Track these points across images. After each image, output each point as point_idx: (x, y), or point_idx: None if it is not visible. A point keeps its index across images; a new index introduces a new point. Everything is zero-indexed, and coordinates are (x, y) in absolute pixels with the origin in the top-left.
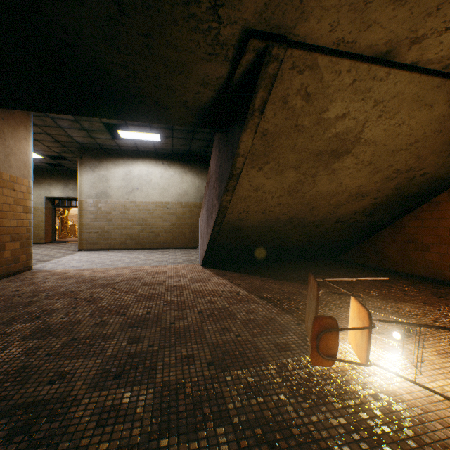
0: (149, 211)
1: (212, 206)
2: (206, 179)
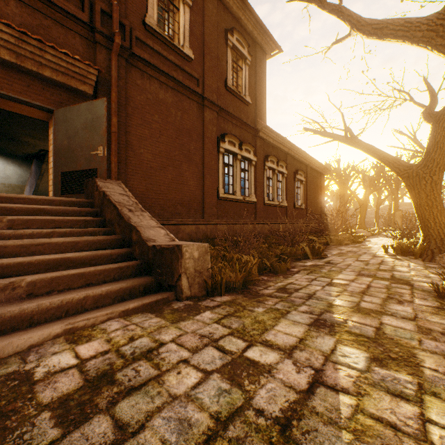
0: None
1: (33, 184)
2: (27, 170)
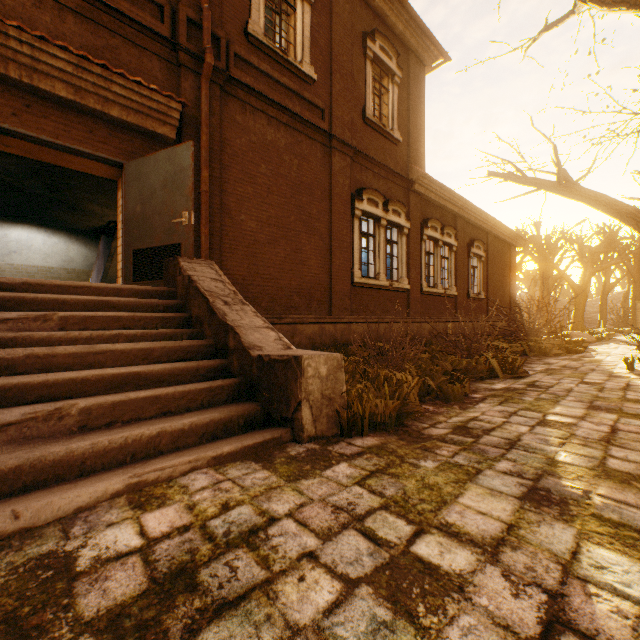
0: (30, 274)
1: (101, 268)
2: (95, 250)
